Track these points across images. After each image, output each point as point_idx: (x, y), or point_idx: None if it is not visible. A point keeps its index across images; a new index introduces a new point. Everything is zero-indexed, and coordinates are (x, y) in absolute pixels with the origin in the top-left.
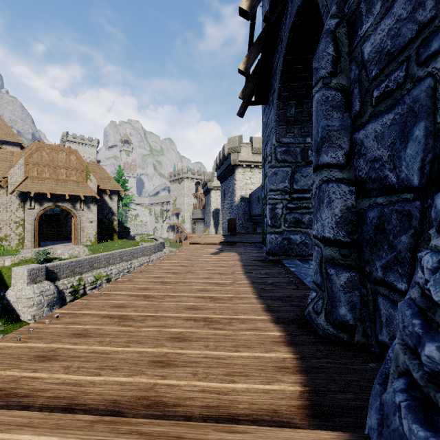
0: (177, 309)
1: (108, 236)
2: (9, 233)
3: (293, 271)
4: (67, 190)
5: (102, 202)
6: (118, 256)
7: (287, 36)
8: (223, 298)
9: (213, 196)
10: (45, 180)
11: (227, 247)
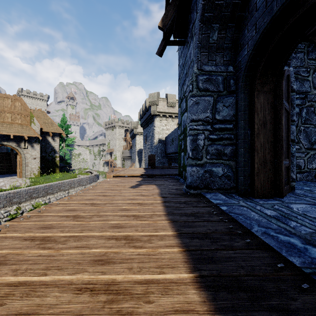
0: None
1: (51, 170)
2: None
3: (226, 211)
4: (12, 131)
5: (45, 142)
6: (56, 187)
7: None
8: (133, 287)
9: (138, 139)
10: None
11: (147, 179)
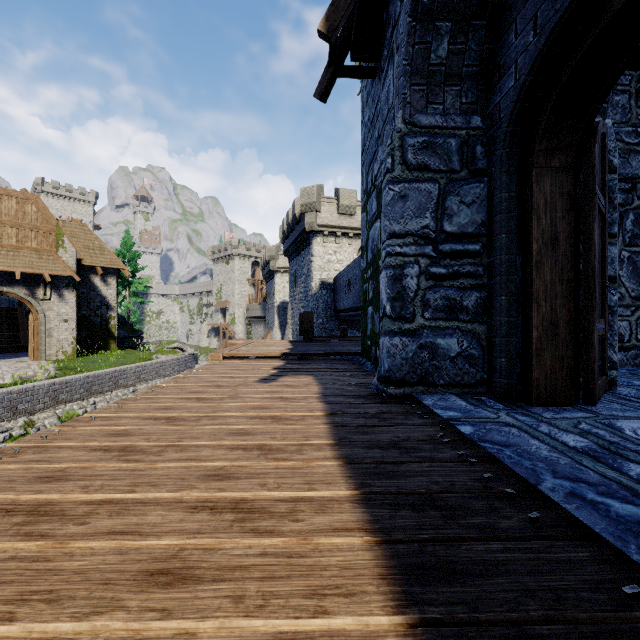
0: None
1: (101, 345)
2: None
3: (473, 436)
4: (18, 264)
5: (88, 287)
6: (110, 379)
7: None
8: None
9: (278, 282)
10: None
11: (296, 363)
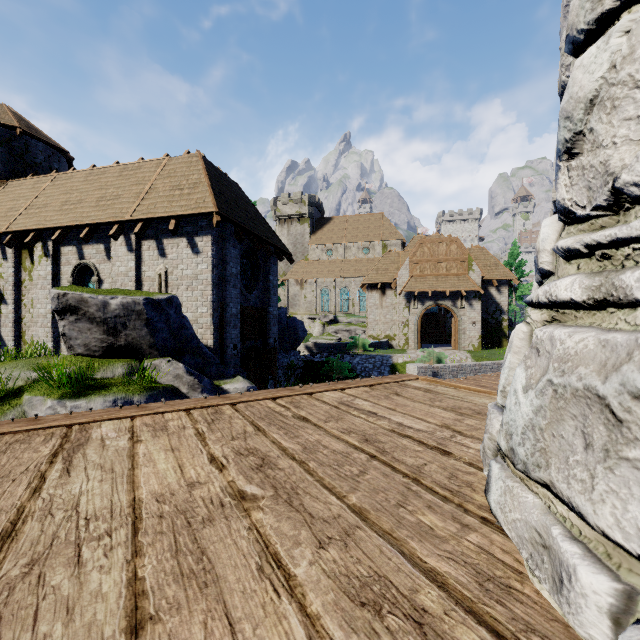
0: None
1: (495, 342)
2: (397, 333)
3: None
4: (447, 285)
5: (486, 297)
6: None
7: None
8: None
9: None
10: (426, 277)
11: None
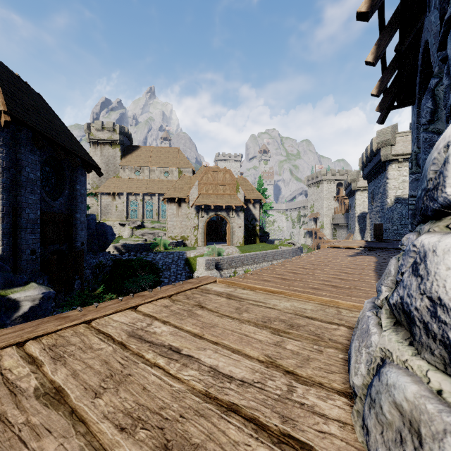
0: (314, 279)
1: (252, 240)
2: (190, 234)
3: None
4: (224, 202)
5: (247, 210)
6: (261, 257)
7: (420, 58)
8: (349, 279)
9: (358, 198)
10: (210, 195)
11: (367, 251)
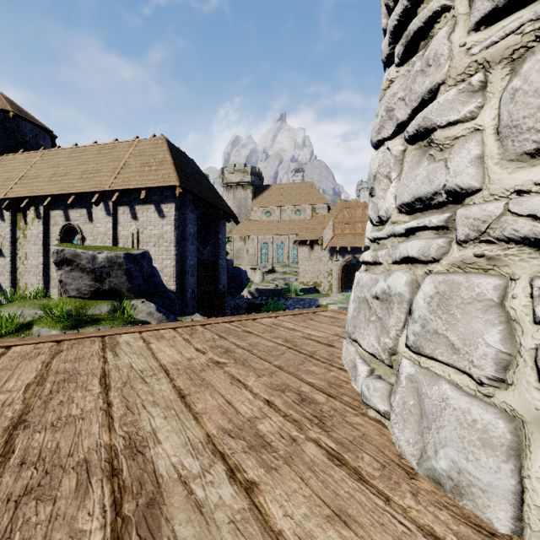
0: None
1: None
2: (323, 280)
3: None
4: (363, 242)
5: None
6: None
7: None
8: None
9: None
10: (346, 236)
11: None
